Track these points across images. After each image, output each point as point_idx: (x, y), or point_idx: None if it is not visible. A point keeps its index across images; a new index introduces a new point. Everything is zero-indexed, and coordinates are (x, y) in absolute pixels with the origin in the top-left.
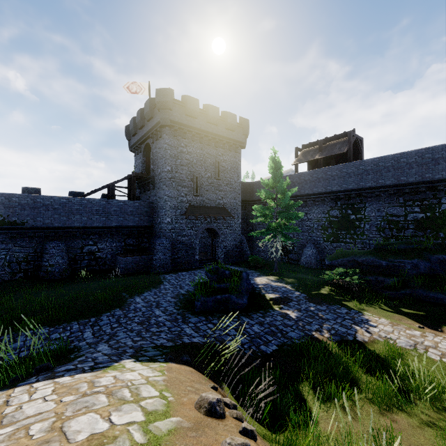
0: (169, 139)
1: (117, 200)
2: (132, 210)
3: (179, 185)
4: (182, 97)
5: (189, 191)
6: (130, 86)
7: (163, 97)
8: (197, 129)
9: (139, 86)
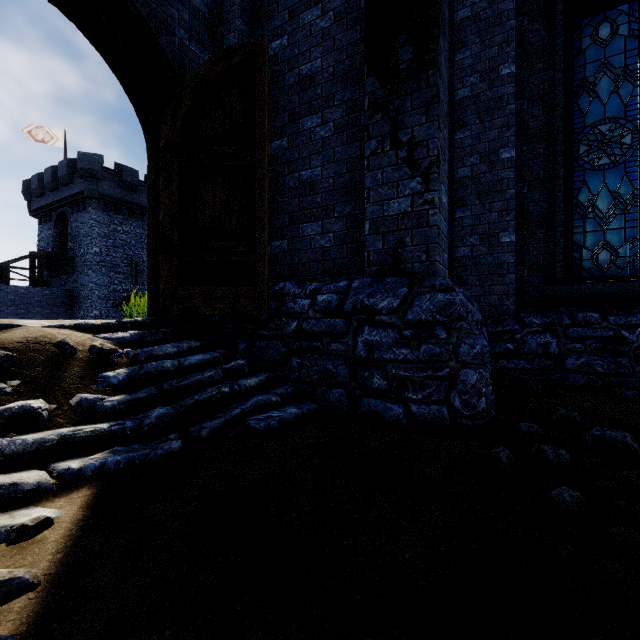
0: (97, 214)
1: (16, 286)
2: (39, 300)
3: (111, 271)
4: (115, 165)
5: (126, 279)
6: (34, 130)
7: (89, 164)
8: (137, 205)
9: (48, 133)
